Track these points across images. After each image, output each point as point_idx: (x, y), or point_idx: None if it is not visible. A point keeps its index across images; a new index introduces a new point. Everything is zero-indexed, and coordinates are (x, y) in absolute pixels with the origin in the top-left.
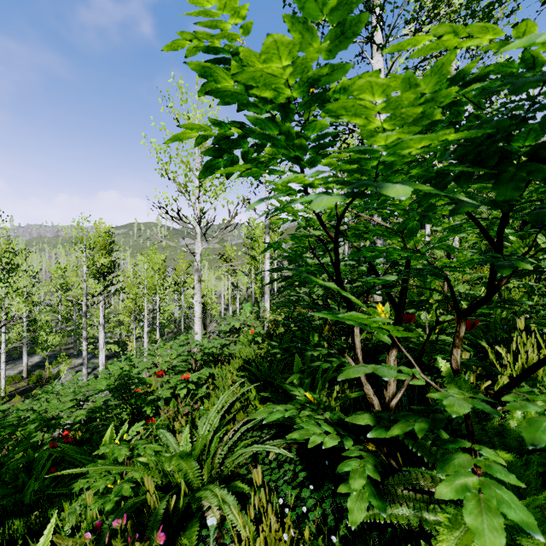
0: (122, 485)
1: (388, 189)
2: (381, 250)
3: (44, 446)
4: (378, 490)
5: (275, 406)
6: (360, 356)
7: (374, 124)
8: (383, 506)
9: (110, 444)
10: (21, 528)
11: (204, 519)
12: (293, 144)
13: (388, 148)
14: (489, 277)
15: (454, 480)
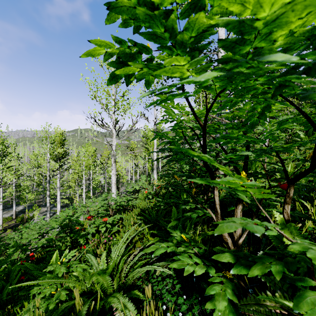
0: (60, 292)
1: (272, 57)
2: (233, 137)
3: (18, 262)
4: (235, 307)
5: (160, 243)
6: (218, 209)
7: (249, 11)
8: None
9: (54, 264)
10: None
11: (113, 314)
12: (176, 41)
13: (266, 26)
14: (313, 154)
15: None
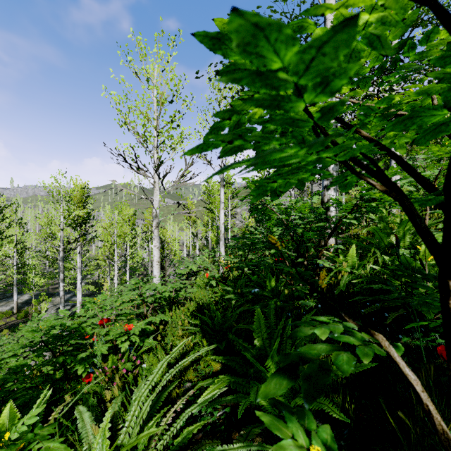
0: None
1: None
2: None
3: None
4: None
5: None
6: None
7: None
8: None
9: None
10: None
11: None
12: None
13: None
14: None
15: None
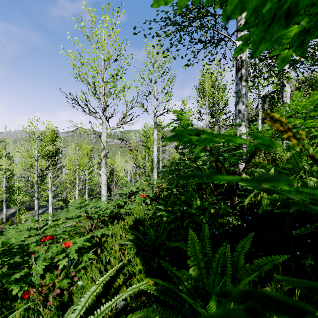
0: None
1: None
2: None
3: None
4: None
5: None
6: None
7: None
8: None
9: None
10: None
11: None
12: None
13: None
14: None
15: None
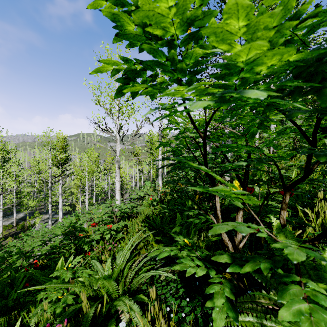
0: (67, 296)
1: (248, 93)
2: (233, 146)
3: (22, 269)
4: (233, 305)
5: (164, 248)
6: (219, 215)
7: (236, 49)
8: (236, 317)
9: (60, 270)
10: (5, 322)
11: (119, 318)
12: (176, 68)
13: (247, 65)
14: (306, 163)
15: (291, 306)
